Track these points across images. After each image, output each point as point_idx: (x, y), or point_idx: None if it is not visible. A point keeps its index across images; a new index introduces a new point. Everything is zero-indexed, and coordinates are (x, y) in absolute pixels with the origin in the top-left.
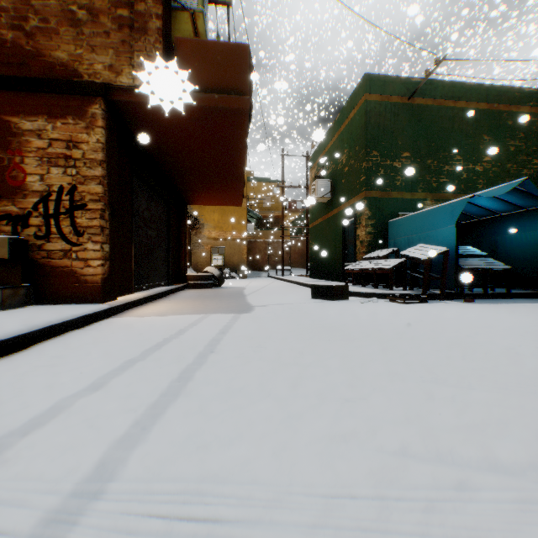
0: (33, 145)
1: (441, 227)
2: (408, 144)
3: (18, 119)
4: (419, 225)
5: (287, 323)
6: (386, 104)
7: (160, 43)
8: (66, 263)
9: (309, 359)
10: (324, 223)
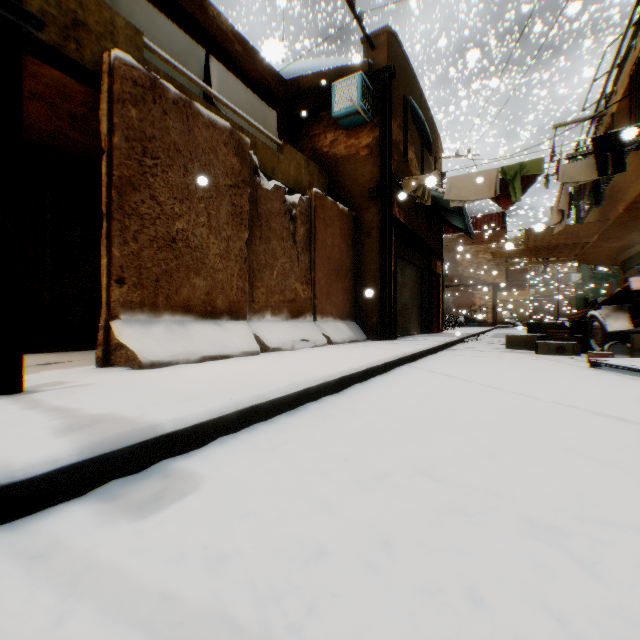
0: (477, 296)
1: None
2: None
3: (474, 291)
4: None
5: None
6: None
7: (504, 273)
8: (484, 319)
9: None
10: (578, 294)
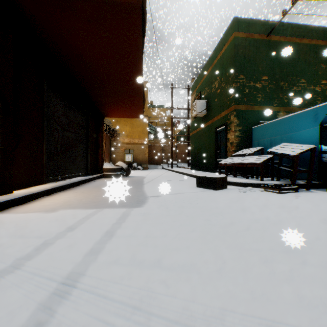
0: None
1: (304, 129)
2: (266, 70)
3: None
4: (280, 129)
5: (181, 225)
6: (250, 40)
7: None
8: None
9: None
10: (201, 131)
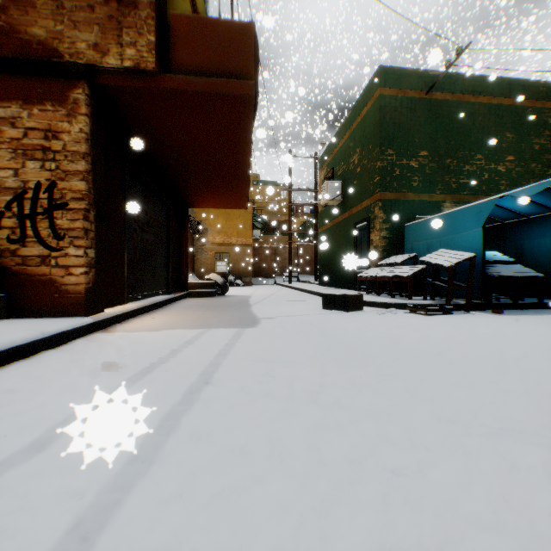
0: (5, 134)
1: (465, 231)
2: (425, 142)
3: None
4: (439, 229)
5: (299, 340)
6: (402, 99)
7: (153, 19)
8: (45, 271)
9: (331, 395)
10: (334, 227)
